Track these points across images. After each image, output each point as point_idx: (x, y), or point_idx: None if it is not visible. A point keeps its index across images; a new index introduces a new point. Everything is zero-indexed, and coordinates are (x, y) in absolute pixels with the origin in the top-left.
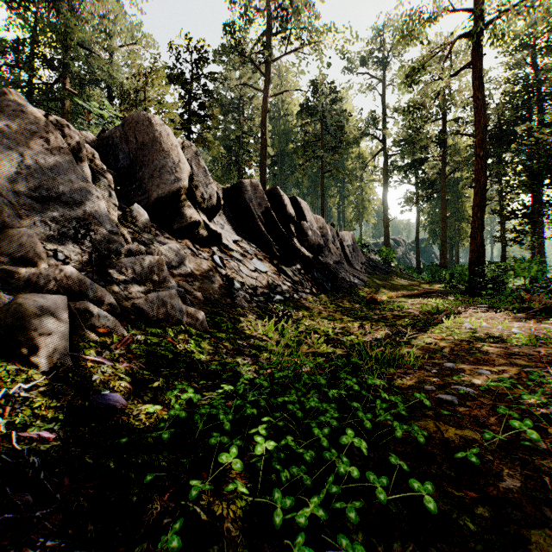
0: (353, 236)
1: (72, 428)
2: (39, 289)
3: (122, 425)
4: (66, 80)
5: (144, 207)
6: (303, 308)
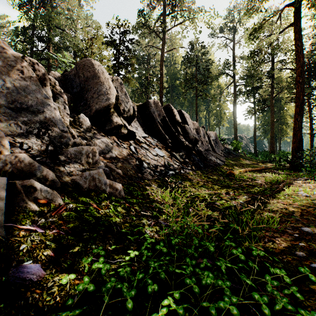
0: (215, 134)
1: None
2: None
3: (30, 304)
4: (51, 48)
5: (88, 116)
6: (187, 179)
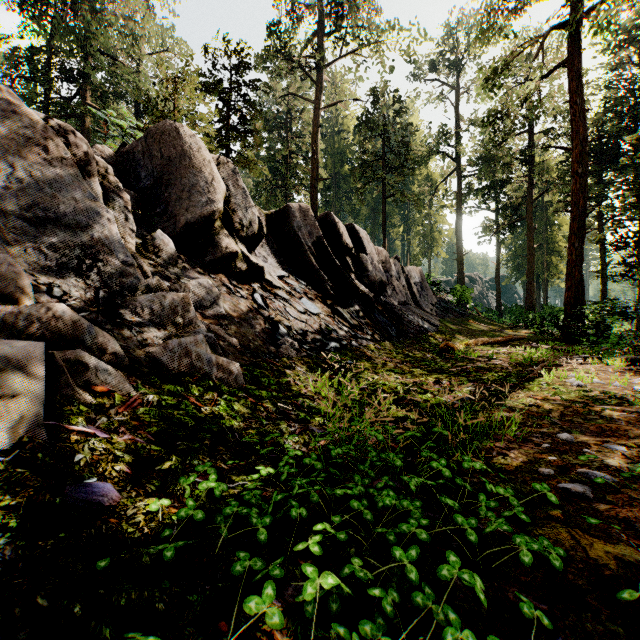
0: (421, 272)
1: (28, 542)
2: (17, 333)
3: (105, 535)
4: (87, 94)
5: (170, 235)
6: (363, 358)
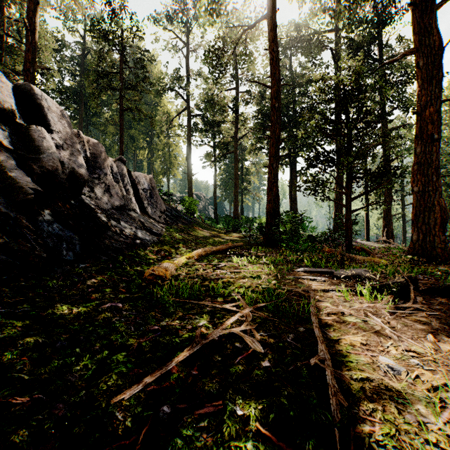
0: (152, 180)
1: None
2: None
3: None
4: None
5: None
6: None
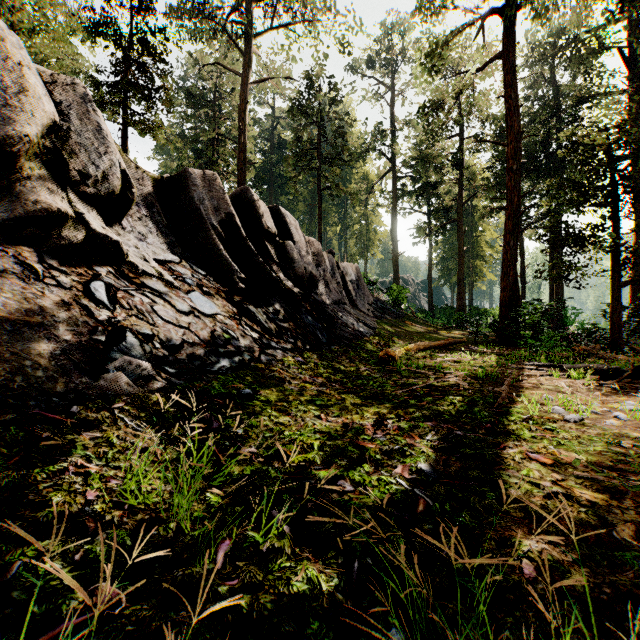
0: (357, 269)
1: None
2: None
3: None
4: None
5: None
6: (273, 381)
